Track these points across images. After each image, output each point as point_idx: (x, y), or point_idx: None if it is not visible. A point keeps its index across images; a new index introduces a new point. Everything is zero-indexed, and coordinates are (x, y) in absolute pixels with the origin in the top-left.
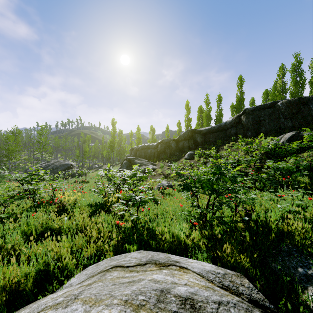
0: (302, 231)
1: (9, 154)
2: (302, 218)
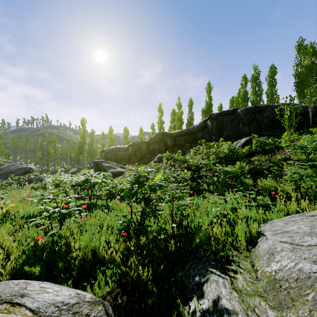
0: (222, 235)
1: None
2: (227, 221)
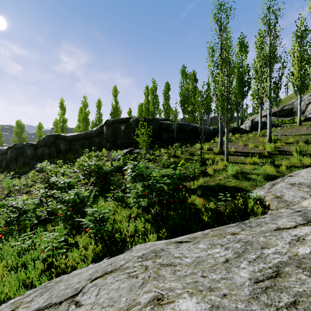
0: None
1: None
2: None
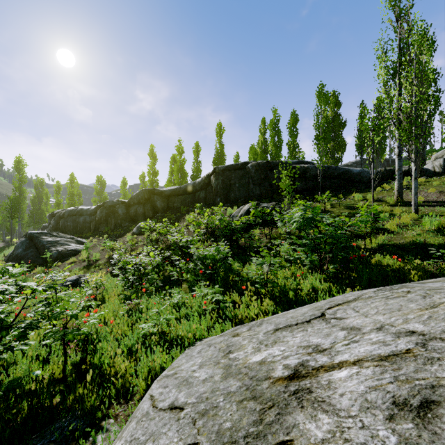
0: (118, 376)
1: None
2: (147, 347)
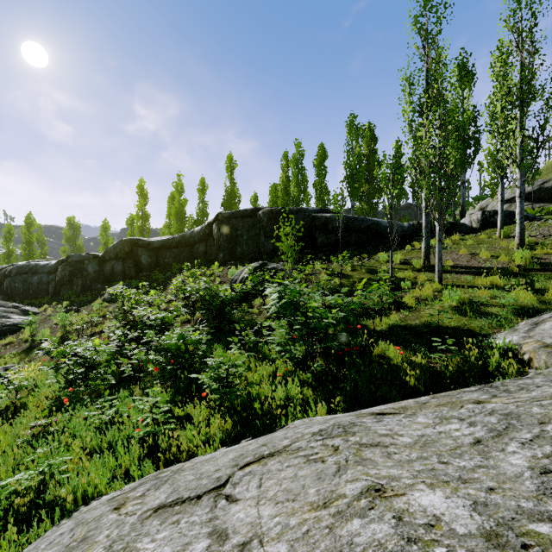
0: None
1: None
2: (2, 520)
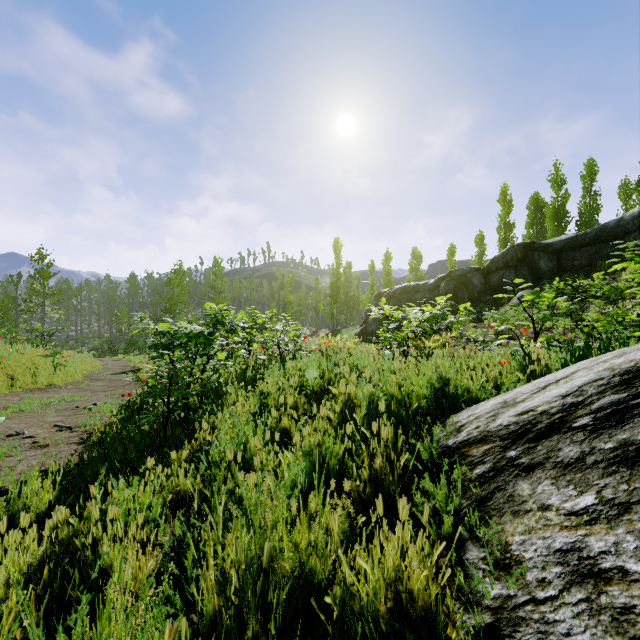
0: None
1: (172, 307)
2: None
